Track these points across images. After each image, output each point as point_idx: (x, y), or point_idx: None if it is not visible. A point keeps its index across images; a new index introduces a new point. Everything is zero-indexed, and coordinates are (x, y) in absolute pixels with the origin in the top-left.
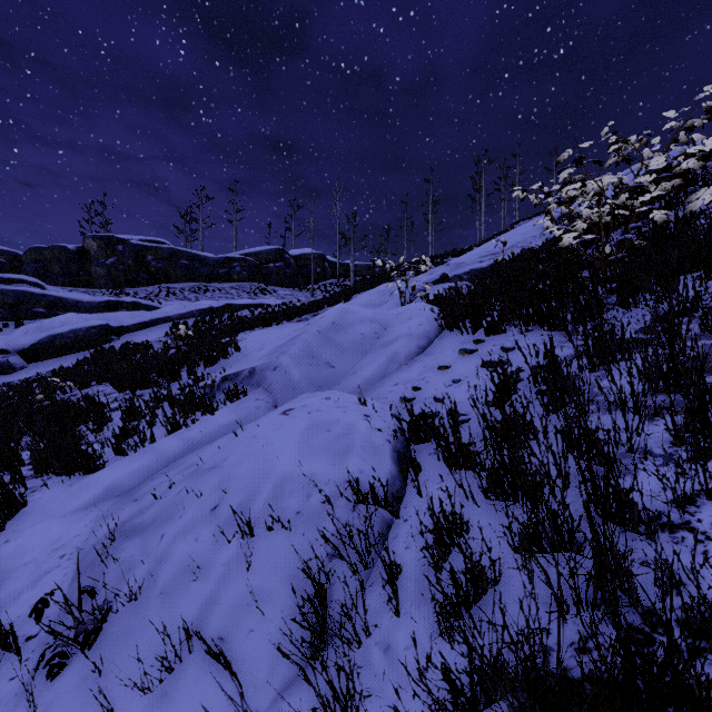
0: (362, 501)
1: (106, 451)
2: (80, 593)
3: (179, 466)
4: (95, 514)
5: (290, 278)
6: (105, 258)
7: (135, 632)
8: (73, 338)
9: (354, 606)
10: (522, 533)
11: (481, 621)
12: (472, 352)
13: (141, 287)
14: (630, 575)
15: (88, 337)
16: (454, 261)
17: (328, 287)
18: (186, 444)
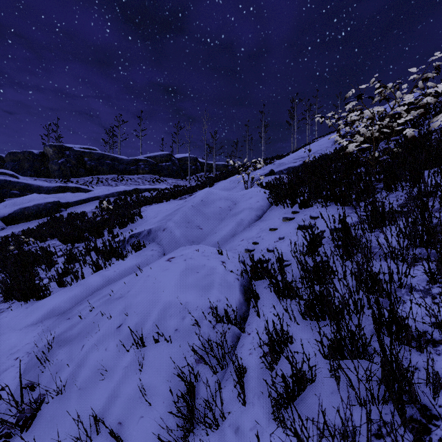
0: (219, 321)
1: (52, 284)
2: (22, 390)
3: (99, 295)
4: (41, 328)
5: (175, 172)
6: (57, 159)
7: (59, 418)
8: (36, 210)
9: (214, 401)
10: (330, 346)
11: (306, 420)
12: (291, 219)
13: (81, 177)
14: (412, 383)
15: (46, 209)
16: (278, 162)
17: (199, 178)
18: (104, 280)
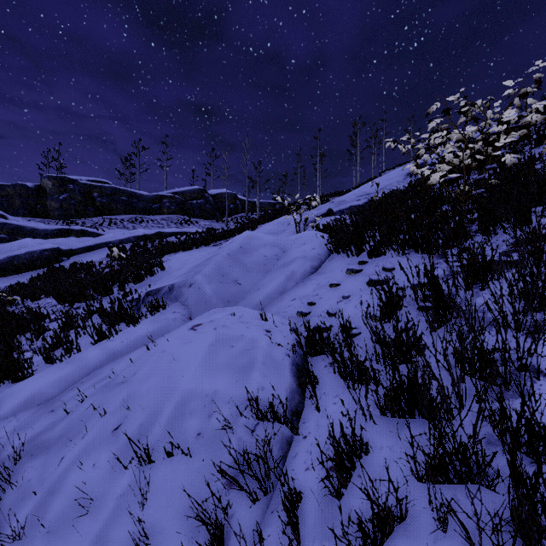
0: (262, 419)
1: (38, 358)
2: None
3: (97, 377)
4: (12, 425)
5: (209, 212)
6: (58, 194)
7: None
8: (29, 259)
9: None
10: (427, 463)
11: None
12: (358, 271)
13: (89, 218)
14: None
15: (41, 258)
16: (337, 200)
17: (239, 219)
18: (107, 354)
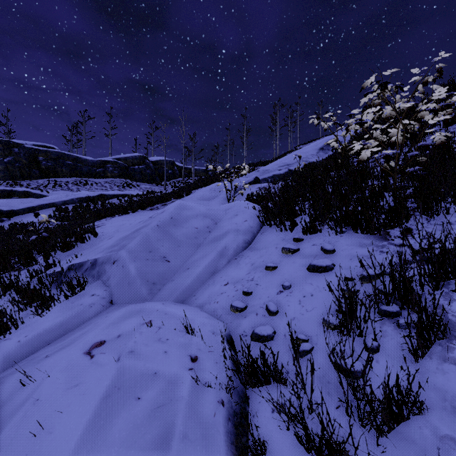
0: None
1: None
2: None
3: None
4: None
5: (150, 176)
6: (3, 157)
7: None
8: None
9: None
10: None
11: None
12: (295, 251)
13: (34, 180)
14: None
15: None
16: (262, 169)
17: (177, 183)
18: None
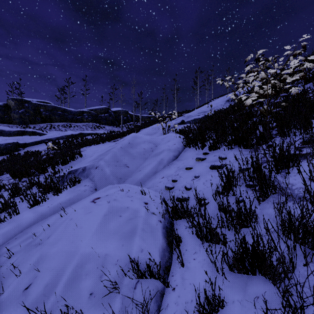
0: (141, 278)
1: None
2: None
3: (26, 235)
4: None
5: (112, 121)
6: (18, 109)
7: None
8: None
9: None
10: None
11: None
12: (203, 159)
13: (37, 124)
14: None
15: (6, 148)
16: (187, 115)
17: (129, 126)
18: (37, 216)
